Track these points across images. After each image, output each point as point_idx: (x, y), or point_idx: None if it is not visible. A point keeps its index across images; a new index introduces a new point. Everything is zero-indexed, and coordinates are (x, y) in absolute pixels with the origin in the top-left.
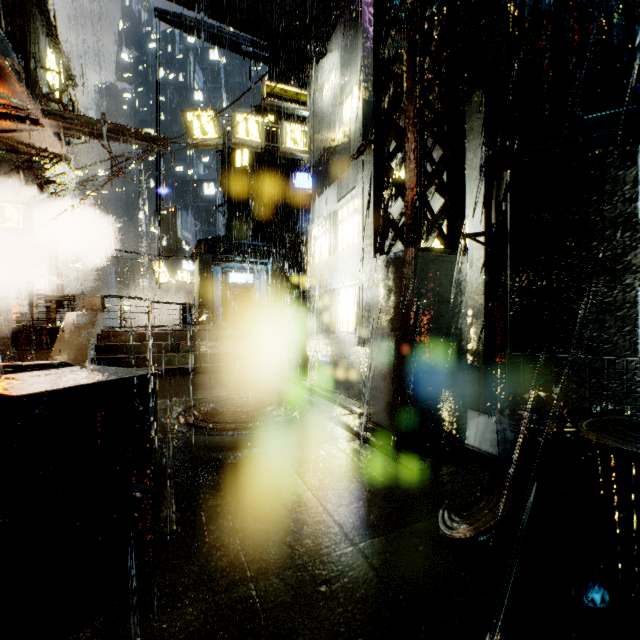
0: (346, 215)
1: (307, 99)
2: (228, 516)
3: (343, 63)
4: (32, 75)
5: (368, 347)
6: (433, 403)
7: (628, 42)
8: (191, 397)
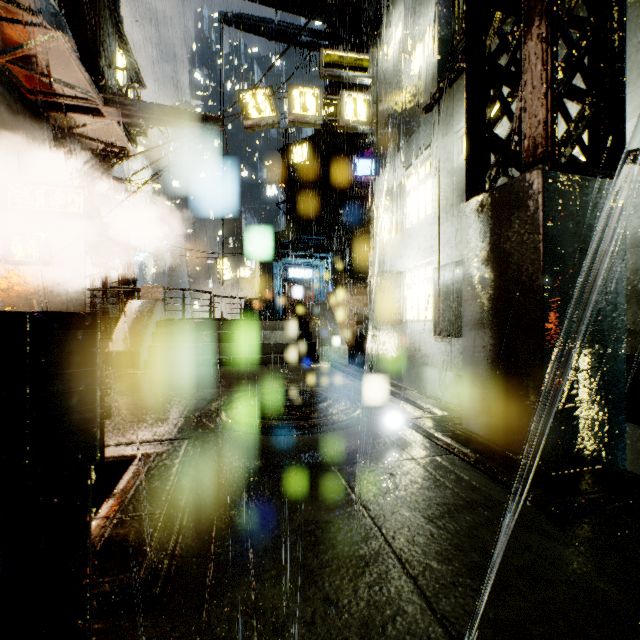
0: (416, 183)
1: (369, 64)
2: (248, 574)
3: (412, 7)
4: (102, 73)
5: (446, 336)
6: (572, 407)
7: None
8: (239, 388)
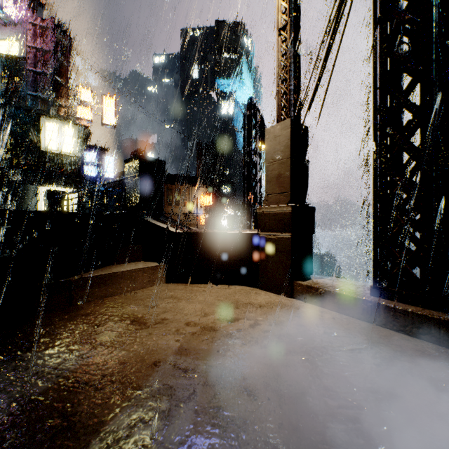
0: None
1: None
2: None
3: None
4: None
5: None
6: None
7: (30, 159)
8: None
